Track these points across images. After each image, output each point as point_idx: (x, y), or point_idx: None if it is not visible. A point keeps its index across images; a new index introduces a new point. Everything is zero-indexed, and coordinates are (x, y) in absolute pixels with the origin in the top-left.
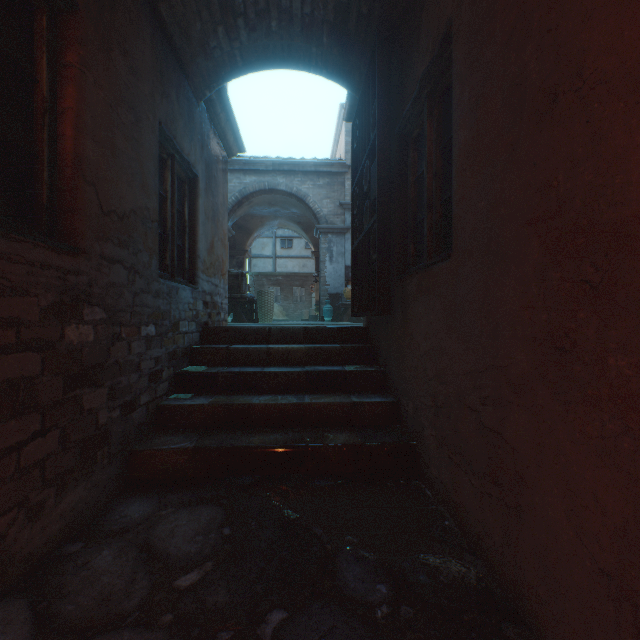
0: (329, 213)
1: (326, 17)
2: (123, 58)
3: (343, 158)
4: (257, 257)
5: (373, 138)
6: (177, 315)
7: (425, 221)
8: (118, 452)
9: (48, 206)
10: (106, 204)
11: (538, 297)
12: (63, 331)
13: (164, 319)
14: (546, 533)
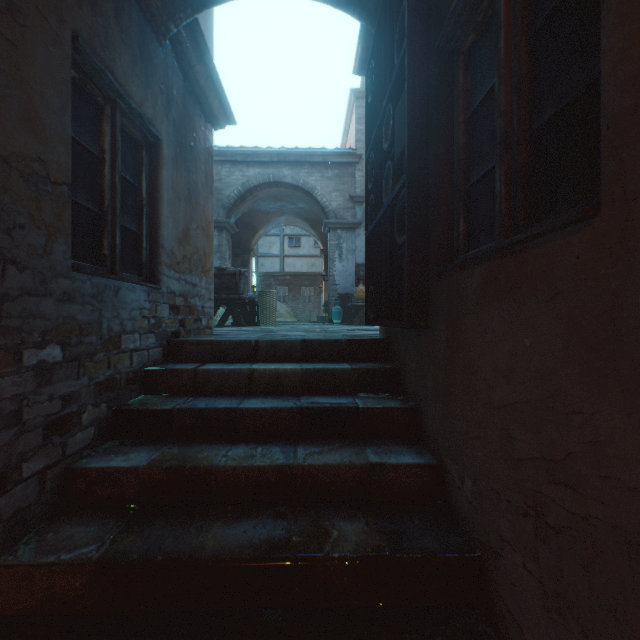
0: (338, 207)
1: None
2: None
3: (353, 148)
4: (264, 256)
5: (400, 59)
6: (116, 326)
7: (497, 170)
8: None
9: None
10: None
11: None
12: None
13: (85, 334)
14: None
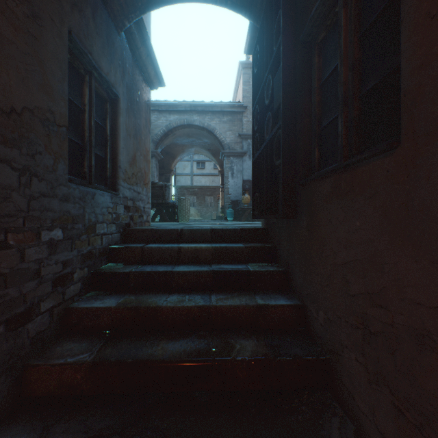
0: (231, 141)
1: None
2: None
3: (241, 101)
4: (180, 175)
5: (277, 47)
6: (93, 218)
7: (339, 119)
8: (1, 374)
9: None
10: None
11: None
12: None
13: (75, 223)
14: None
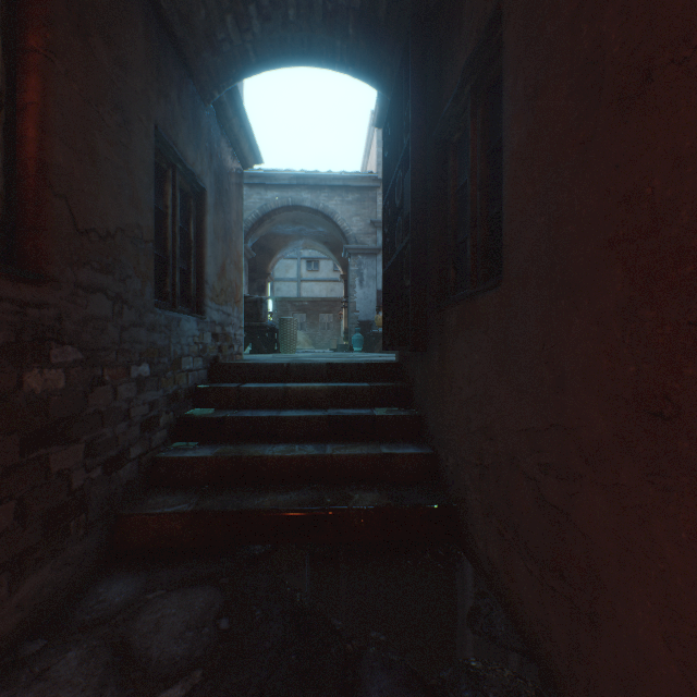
0: (359, 232)
1: (352, 3)
2: (106, 46)
3: (374, 171)
4: (281, 280)
5: (406, 144)
6: (178, 350)
7: (468, 241)
8: (99, 519)
9: (4, 223)
10: (82, 221)
11: (622, 342)
12: (20, 378)
13: (161, 356)
14: (634, 658)
